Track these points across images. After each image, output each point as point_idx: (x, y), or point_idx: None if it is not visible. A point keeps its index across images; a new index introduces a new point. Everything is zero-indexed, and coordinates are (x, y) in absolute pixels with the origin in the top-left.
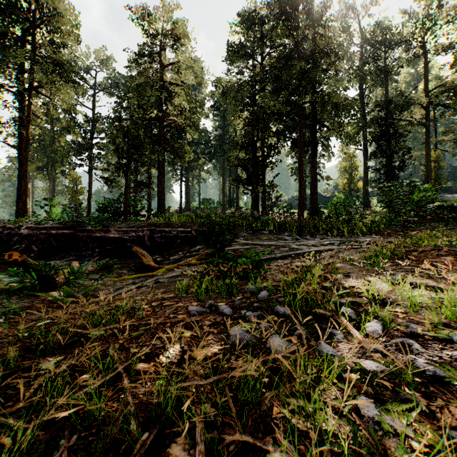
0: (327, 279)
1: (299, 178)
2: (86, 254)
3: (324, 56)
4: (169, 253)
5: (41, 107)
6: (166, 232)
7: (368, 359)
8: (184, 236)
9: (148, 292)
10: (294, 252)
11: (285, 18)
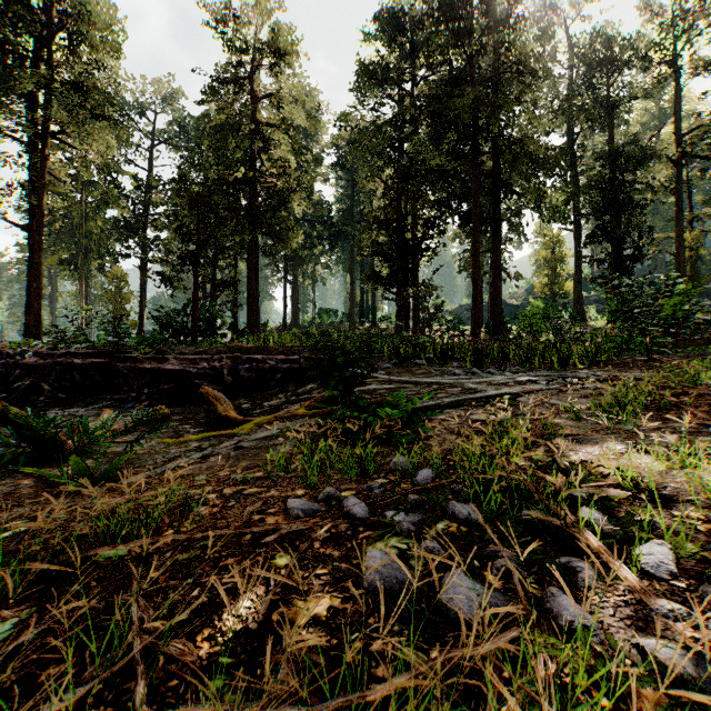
0: (537, 446)
1: (473, 274)
2: (129, 397)
3: (513, 78)
4: (263, 397)
5: (67, 166)
6: (259, 361)
7: (661, 636)
8: (288, 368)
9: (220, 467)
10: (471, 395)
11: (451, 17)
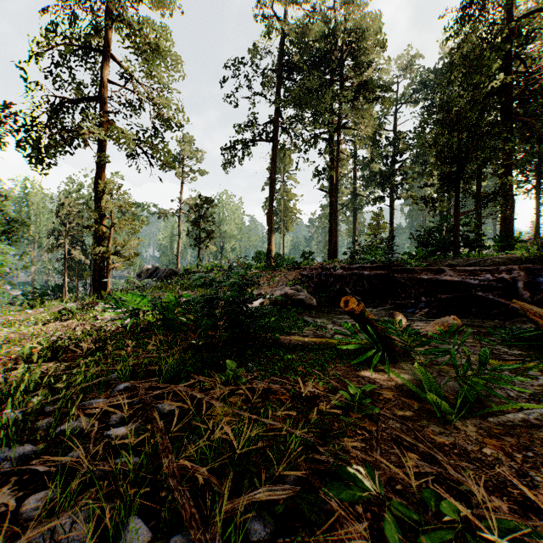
0: None
1: None
2: (408, 303)
3: None
4: None
5: None
6: None
7: None
8: None
9: None
10: None
11: None
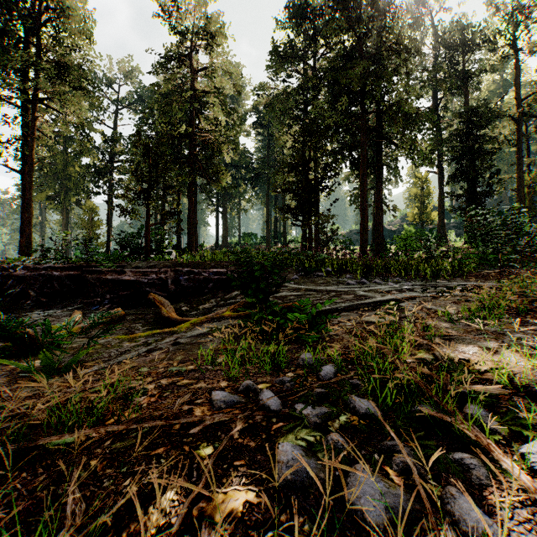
0: (420, 345)
1: (361, 206)
2: (95, 301)
3: (392, 55)
4: (198, 301)
5: (53, 125)
6: (195, 274)
7: None
8: (218, 279)
9: (160, 360)
10: (362, 301)
11: (344, 8)
